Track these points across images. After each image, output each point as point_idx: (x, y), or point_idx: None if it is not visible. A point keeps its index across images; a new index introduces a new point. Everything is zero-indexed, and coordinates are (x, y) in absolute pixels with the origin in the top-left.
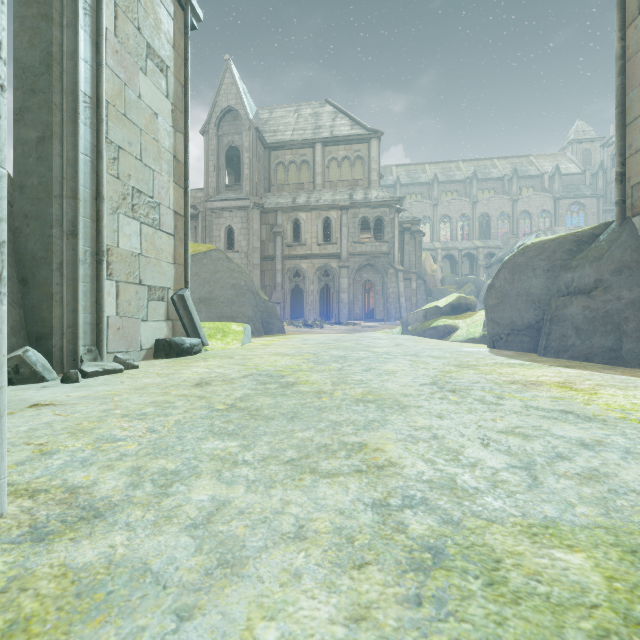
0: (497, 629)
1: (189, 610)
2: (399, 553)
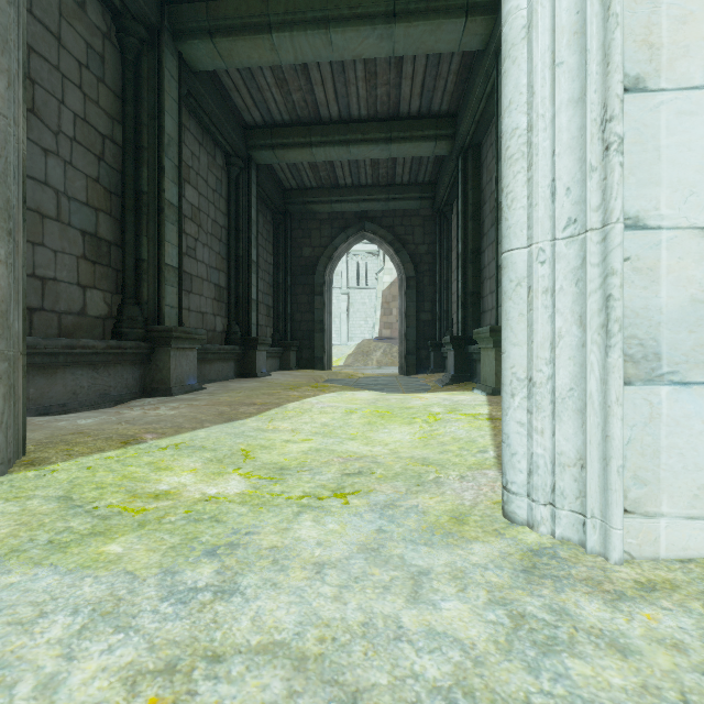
0: (216, 525)
1: (380, 532)
2: (241, 552)
